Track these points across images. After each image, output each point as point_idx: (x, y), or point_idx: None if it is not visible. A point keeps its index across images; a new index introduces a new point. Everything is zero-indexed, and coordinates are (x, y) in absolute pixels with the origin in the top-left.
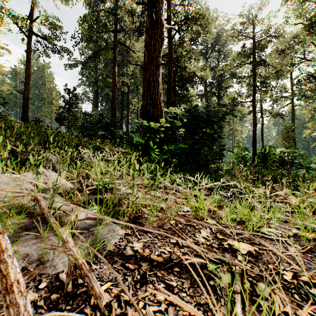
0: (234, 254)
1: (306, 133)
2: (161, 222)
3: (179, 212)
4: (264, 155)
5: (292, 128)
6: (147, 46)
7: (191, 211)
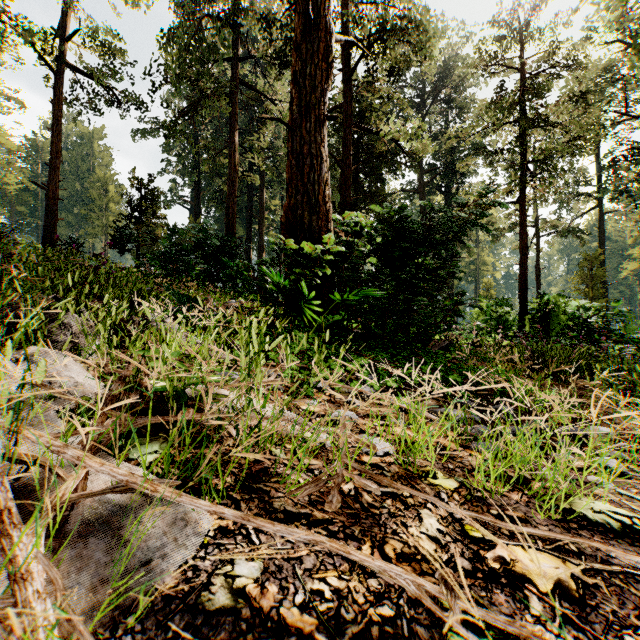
0: (518, 593)
1: (629, 268)
2: (317, 490)
3: (365, 457)
4: (544, 314)
5: (600, 258)
6: (297, 80)
7: (396, 451)
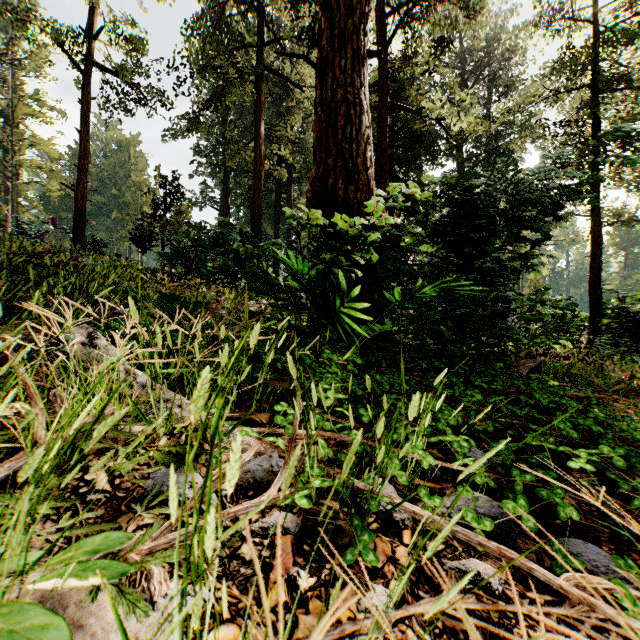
0: None
1: None
2: None
3: None
4: (630, 316)
5: None
6: (327, 5)
7: None
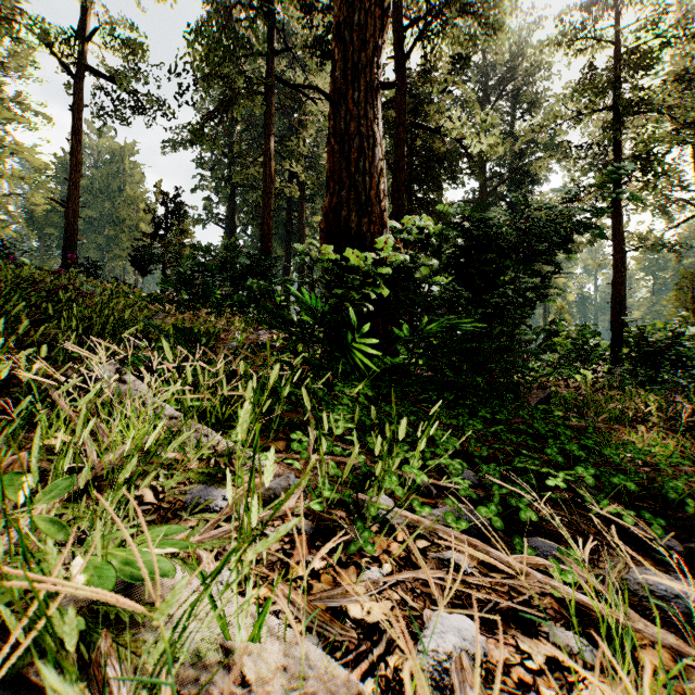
0: None
1: None
2: None
3: None
4: (650, 345)
5: None
6: (340, 36)
7: None
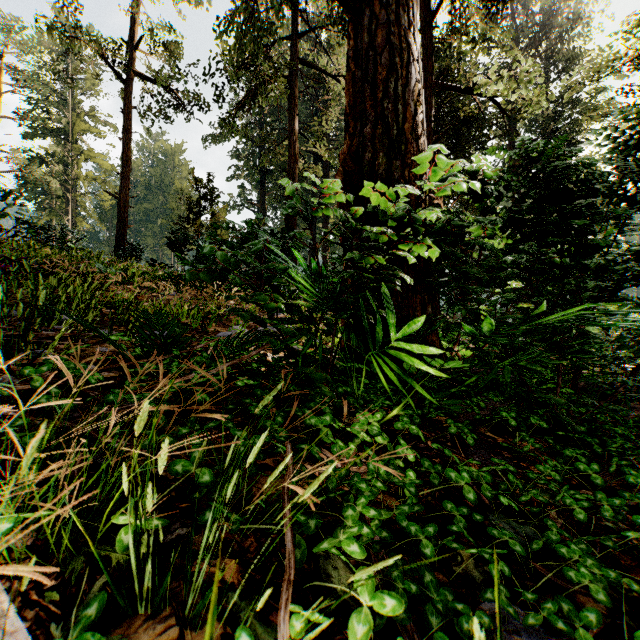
0: None
1: None
2: None
3: None
4: None
5: None
6: None
7: None
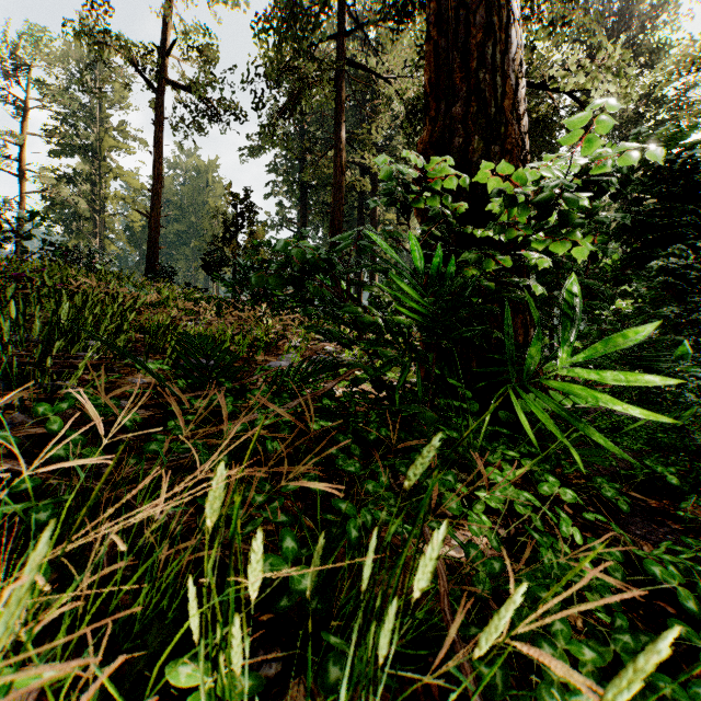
0: None
1: None
2: None
3: None
4: None
5: None
6: None
7: None
